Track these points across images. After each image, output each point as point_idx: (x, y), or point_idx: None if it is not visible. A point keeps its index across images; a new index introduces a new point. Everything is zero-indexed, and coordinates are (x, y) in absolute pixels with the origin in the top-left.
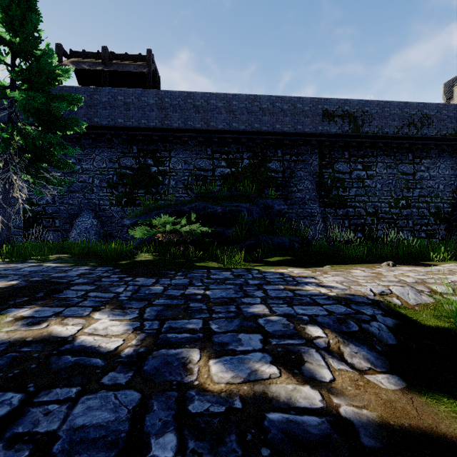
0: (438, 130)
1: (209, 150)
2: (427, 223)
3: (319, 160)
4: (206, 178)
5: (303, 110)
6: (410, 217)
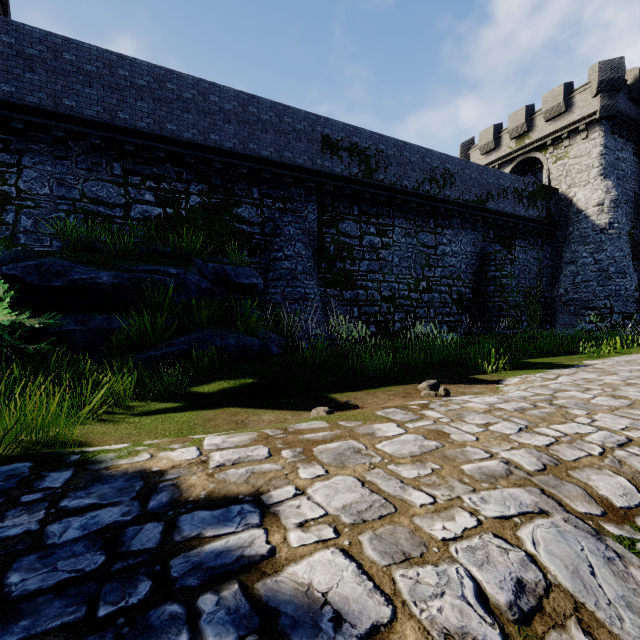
0: (460, 193)
1: (118, 166)
2: (449, 313)
3: (318, 213)
4: (111, 220)
5: (293, 128)
6: (431, 304)
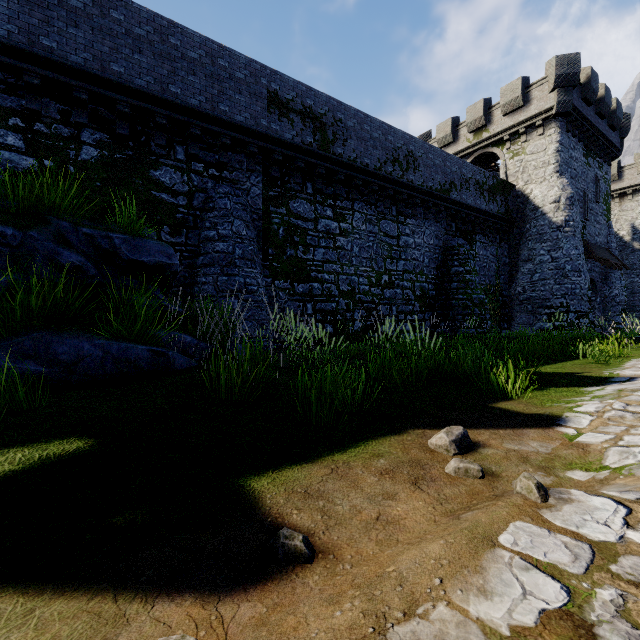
0: (424, 179)
1: None
2: (412, 311)
3: (264, 187)
4: None
5: (231, 75)
6: (394, 301)
